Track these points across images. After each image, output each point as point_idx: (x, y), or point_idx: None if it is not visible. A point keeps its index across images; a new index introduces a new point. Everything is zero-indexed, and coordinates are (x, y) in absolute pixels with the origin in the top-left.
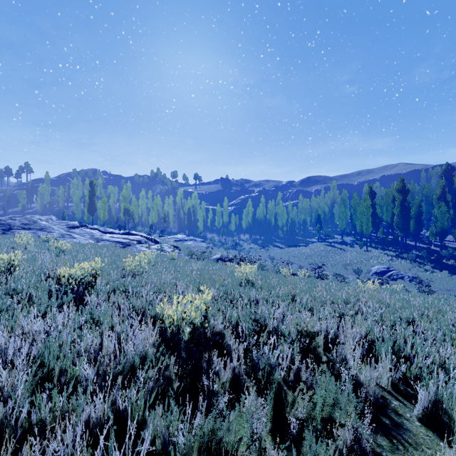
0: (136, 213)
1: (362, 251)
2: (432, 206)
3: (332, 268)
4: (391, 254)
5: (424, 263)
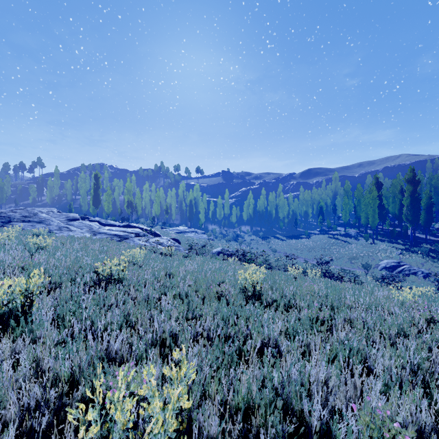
0: (139, 205)
1: (367, 243)
2: None
3: (337, 261)
4: (400, 248)
5: (438, 257)
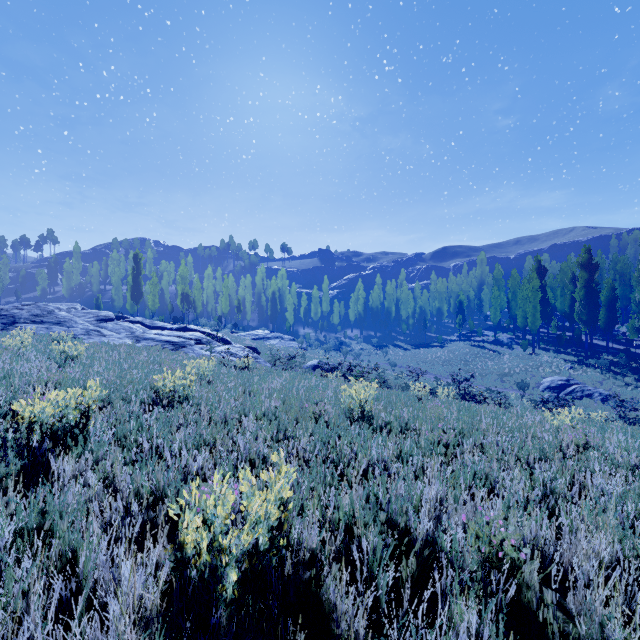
0: (199, 299)
1: (526, 354)
2: (631, 289)
3: (482, 379)
4: (571, 360)
5: (623, 373)
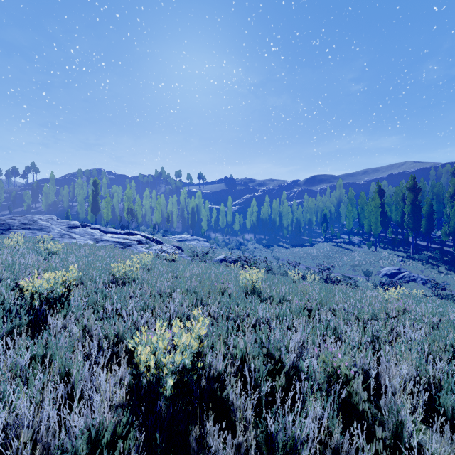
0: (139, 212)
1: (370, 251)
2: (444, 205)
3: (339, 269)
4: (401, 255)
5: (437, 264)
